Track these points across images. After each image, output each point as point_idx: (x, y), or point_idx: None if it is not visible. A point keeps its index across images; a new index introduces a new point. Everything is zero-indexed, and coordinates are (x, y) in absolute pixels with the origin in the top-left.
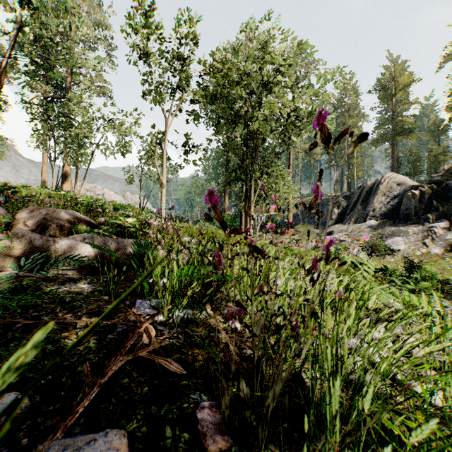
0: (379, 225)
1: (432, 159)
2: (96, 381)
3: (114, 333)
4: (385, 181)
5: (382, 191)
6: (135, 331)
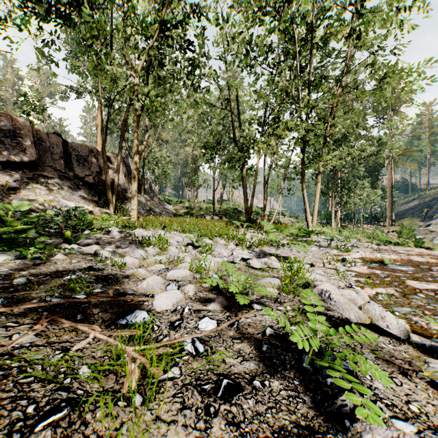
0: None
1: None
2: None
3: None
4: None
5: None
6: None
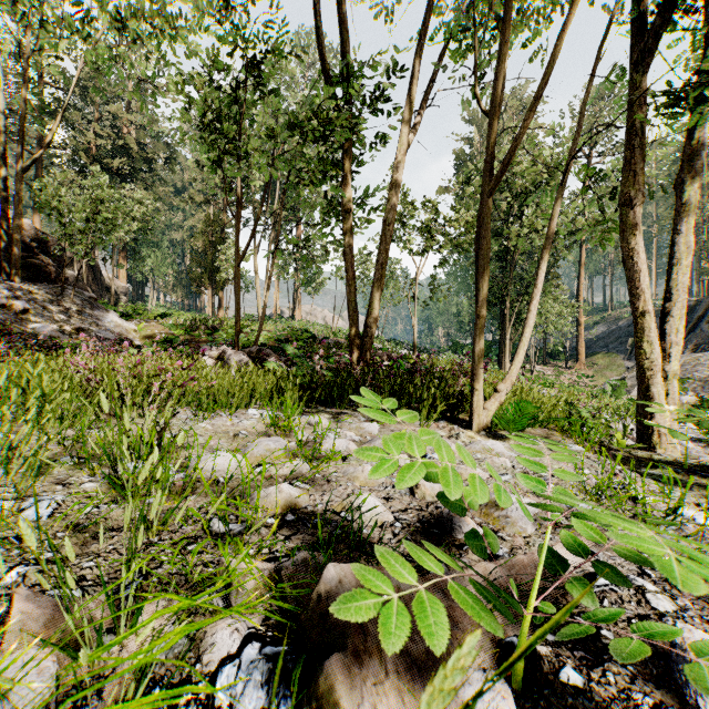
0: None
1: None
2: None
3: None
4: None
5: None
6: None
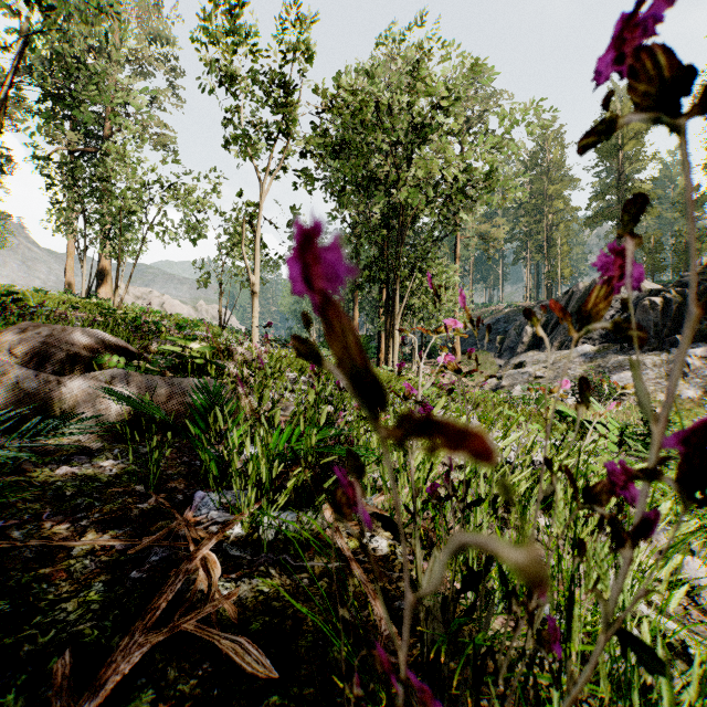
0: (598, 353)
1: (681, 248)
2: (76, 705)
3: (144, 567)
4: None
5: None
6: (180, 568)
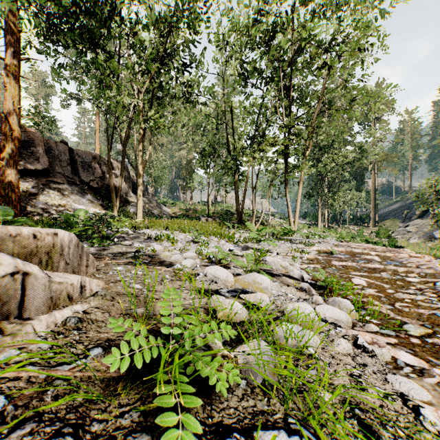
0: None
1: None
2: None
3: None
4: None
5: None
6: None
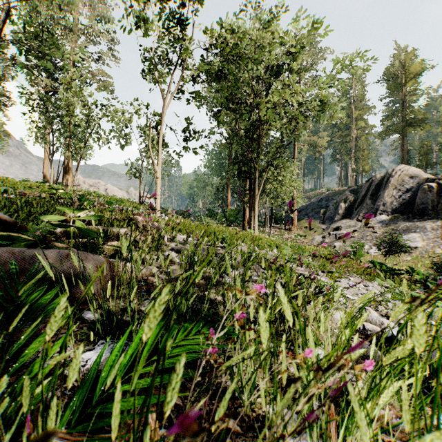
0: (391, 220)
1: None
2: None
3: None
4: (397, 173)
5: (393, 184)
6: None
